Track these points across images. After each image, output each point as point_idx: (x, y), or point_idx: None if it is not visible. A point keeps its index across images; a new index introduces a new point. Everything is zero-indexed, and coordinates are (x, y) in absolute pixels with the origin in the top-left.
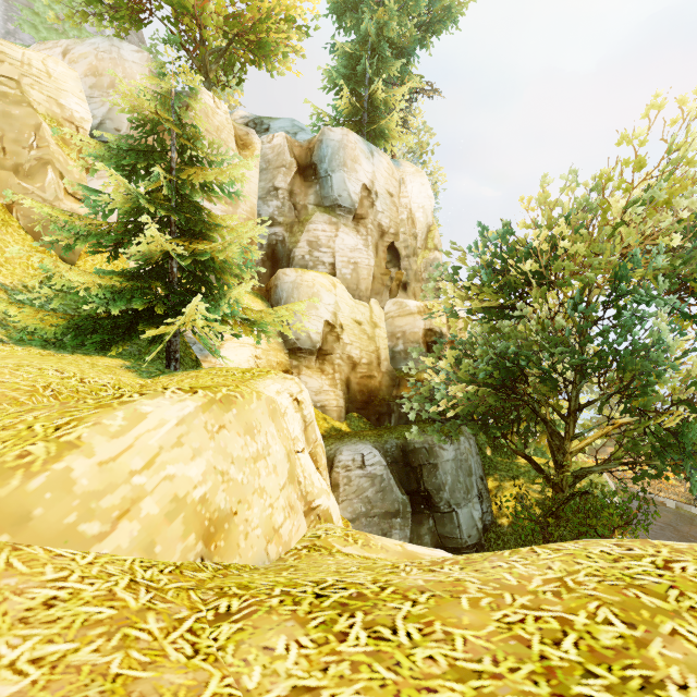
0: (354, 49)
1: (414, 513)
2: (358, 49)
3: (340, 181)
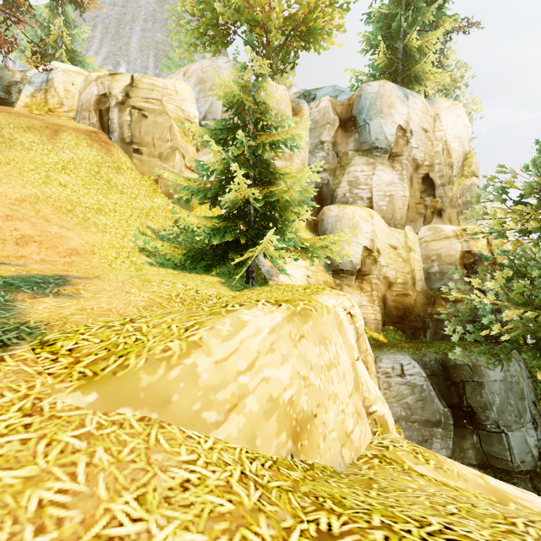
0: (389, 10)
1: (455, 426)
2: (393, 9)
3: (377, 126)
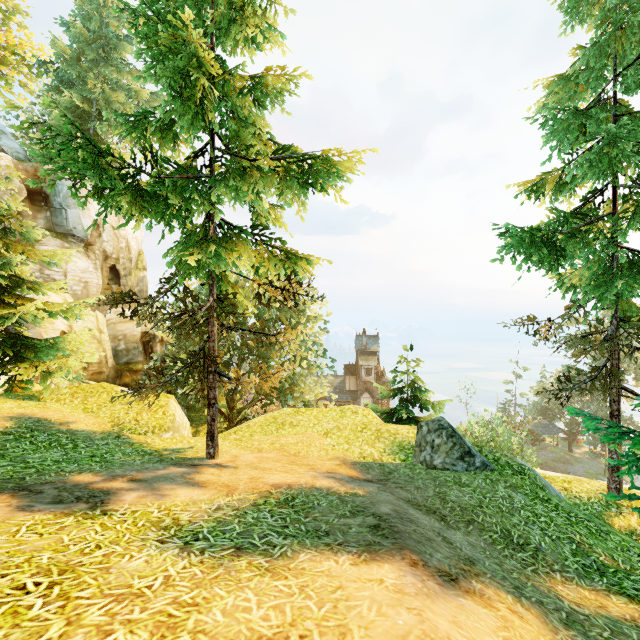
0: (81, 102)
1: None
2: (87, 106)
3: (76, 216)
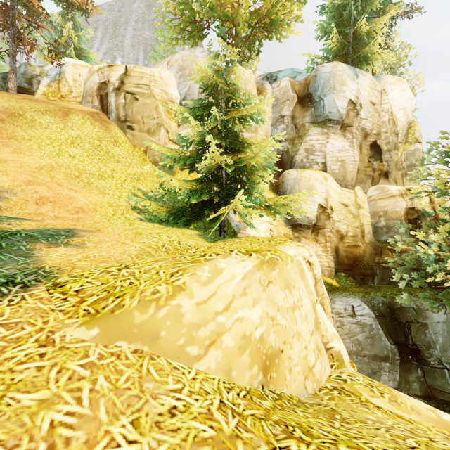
0: (341, 1)
1: (401, 361)
2: None
3: (330, 101)
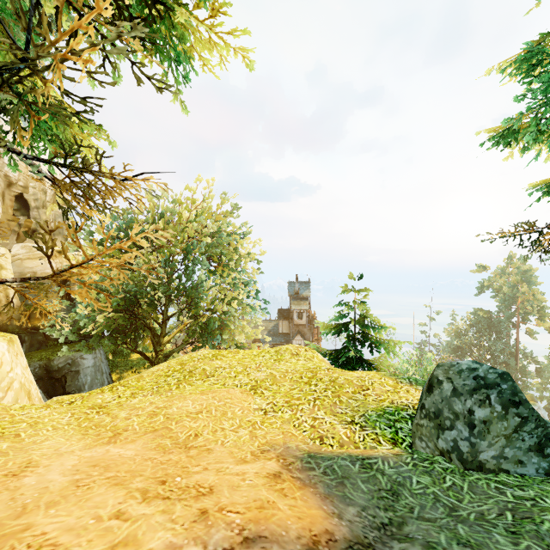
0: None
1: None
2: None
3: None
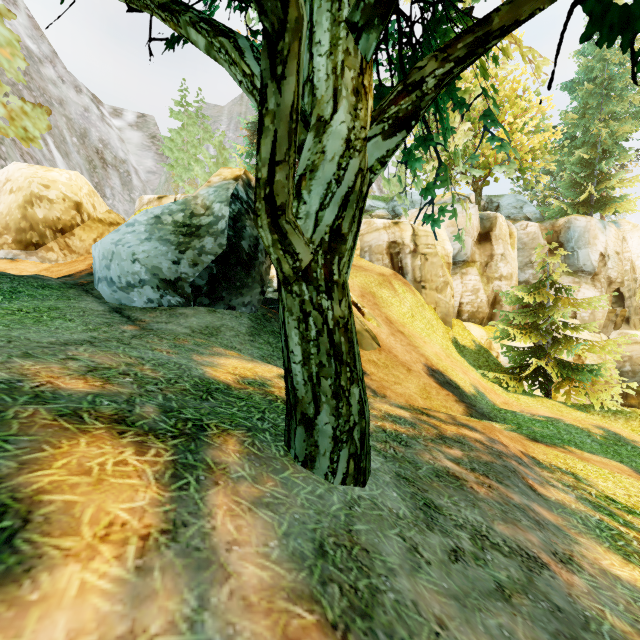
0: (587, 152)
1: None
2: (592, 153)
3: (585, 255)
